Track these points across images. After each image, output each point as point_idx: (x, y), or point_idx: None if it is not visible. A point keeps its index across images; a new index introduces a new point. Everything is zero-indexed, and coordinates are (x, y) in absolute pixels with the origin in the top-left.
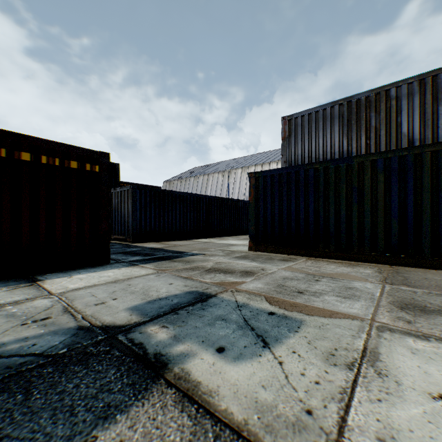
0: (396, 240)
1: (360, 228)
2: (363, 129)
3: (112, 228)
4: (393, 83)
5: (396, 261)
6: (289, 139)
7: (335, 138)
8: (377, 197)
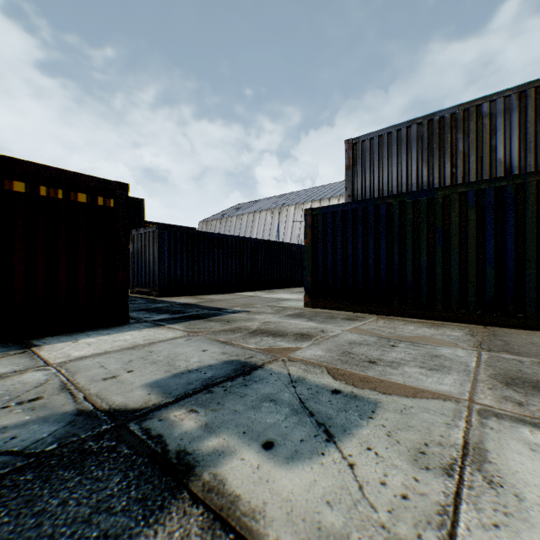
0: (491, 294)
1: (445, 279)
2: (448, 154)
3: (135, 279)
4: (485, 97)
5: (491, 320)
6: (354, 167)
7: (413, 166)
8: (467, 239)
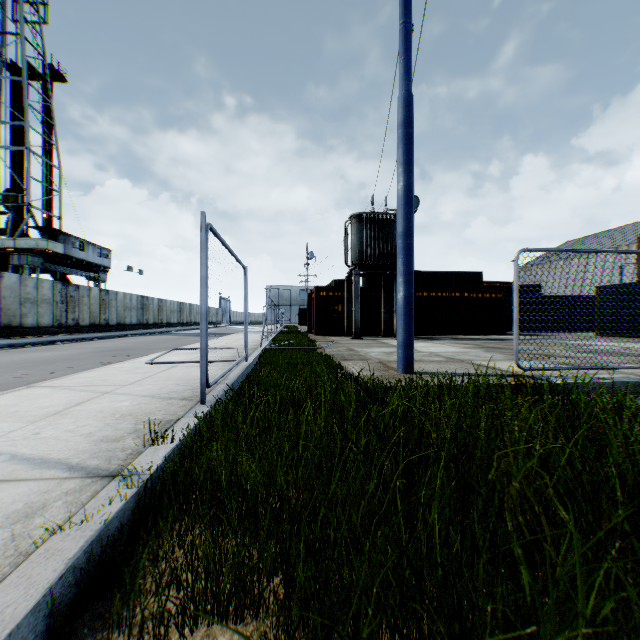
0: None
1: None
2: None
3: None
4: None
5: None
6: None
7: None
8: None
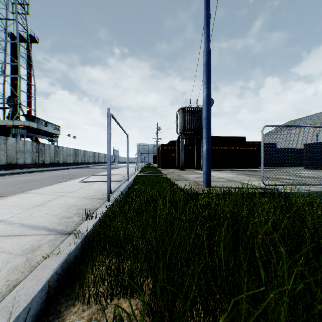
0: None
1: None
2: None
3: None
4: None
5: None
6: None
7: None
8: None
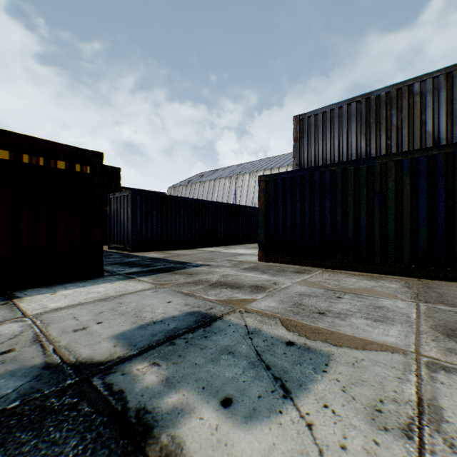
0: (424, 250)
1: (382, 237)
2: (383, 128)
3: (111, 237)
4: (416, 78)
5: (424, 273)
6: (301, 140)
7: (352, 138)
8: (402, 201)
